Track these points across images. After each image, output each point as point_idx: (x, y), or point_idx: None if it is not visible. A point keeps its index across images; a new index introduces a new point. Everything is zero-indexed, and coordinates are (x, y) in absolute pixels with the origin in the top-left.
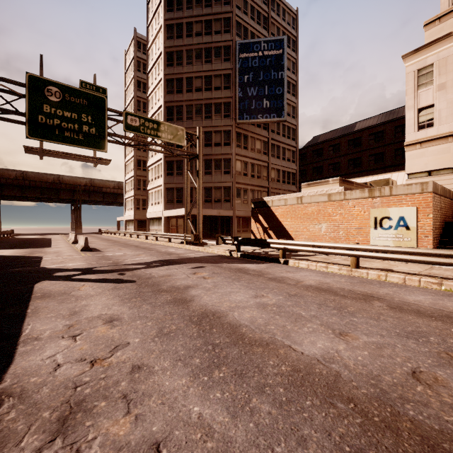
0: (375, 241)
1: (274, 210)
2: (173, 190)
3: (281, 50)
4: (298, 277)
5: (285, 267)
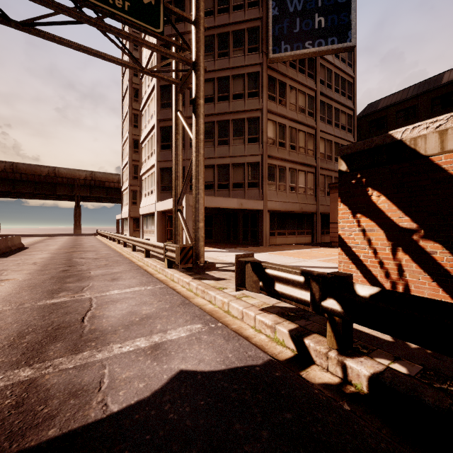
0: None
1: None
2: (170, 171)
3: None
4: None
5: None
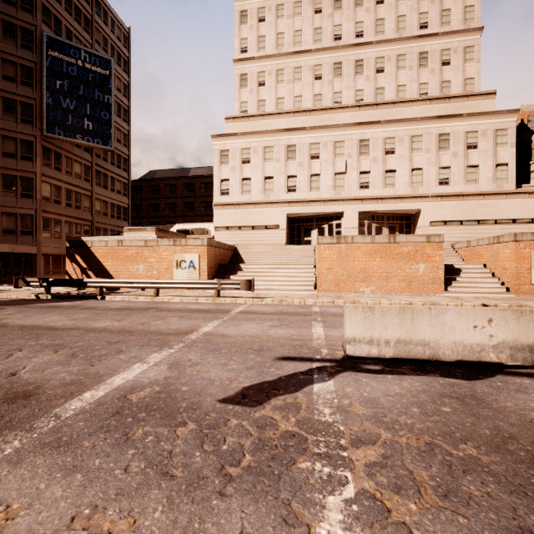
0: (177, 277)
1: (94, 251)
2: None
3: (108, 71)
4: (109, 305)
5: (101, 301)
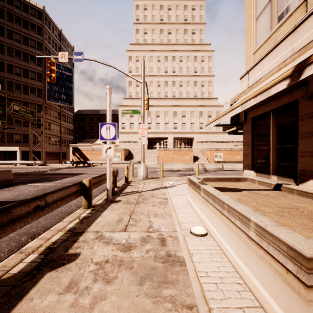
0: (114, 160)
1: (83, 151)
2: None
3: (71, 74)
4: (102, 168)
5: (95, 167)
